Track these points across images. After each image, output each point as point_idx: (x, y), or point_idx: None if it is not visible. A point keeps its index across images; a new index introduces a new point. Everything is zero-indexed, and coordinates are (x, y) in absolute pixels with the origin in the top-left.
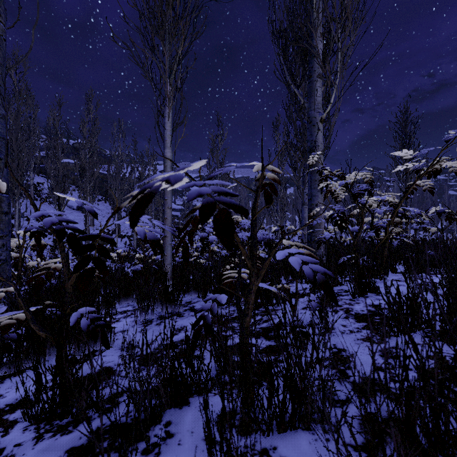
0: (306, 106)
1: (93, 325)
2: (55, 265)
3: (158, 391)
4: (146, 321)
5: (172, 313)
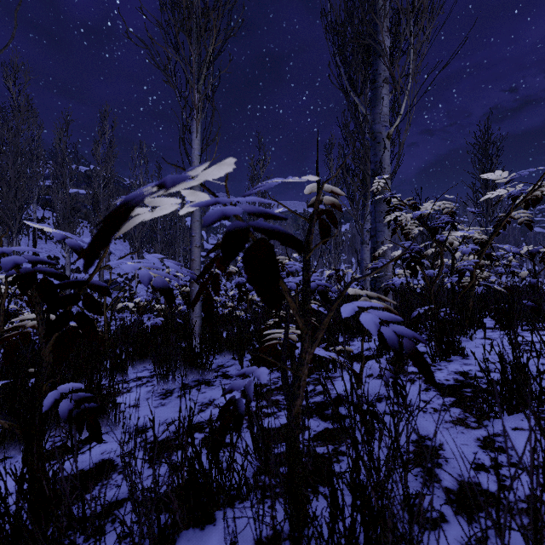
0: (369, 119)
1: (78, 410)
2: (32, 322)
3: (169, 505)
4: (165, 392)
5: (199, 380)
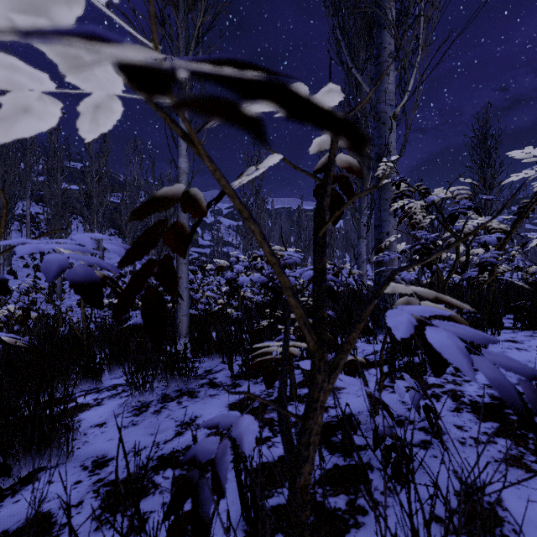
0: (373, 98)
1: None
2: None
3: None
4: (140, 406)
5: (182, 390)
